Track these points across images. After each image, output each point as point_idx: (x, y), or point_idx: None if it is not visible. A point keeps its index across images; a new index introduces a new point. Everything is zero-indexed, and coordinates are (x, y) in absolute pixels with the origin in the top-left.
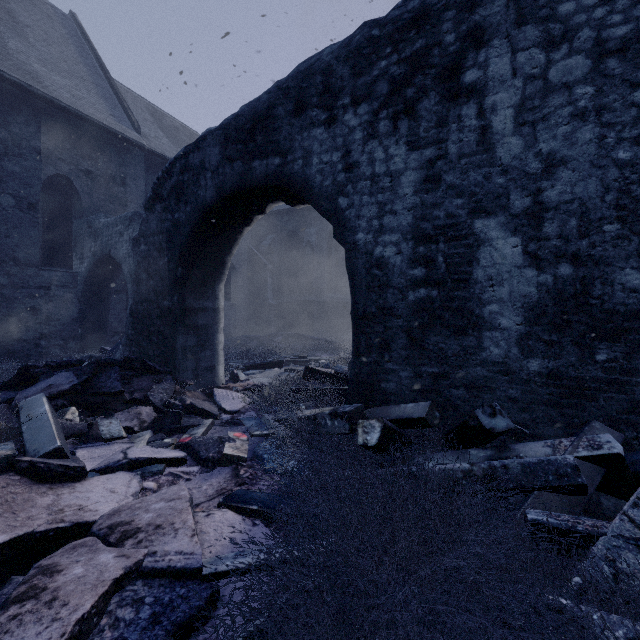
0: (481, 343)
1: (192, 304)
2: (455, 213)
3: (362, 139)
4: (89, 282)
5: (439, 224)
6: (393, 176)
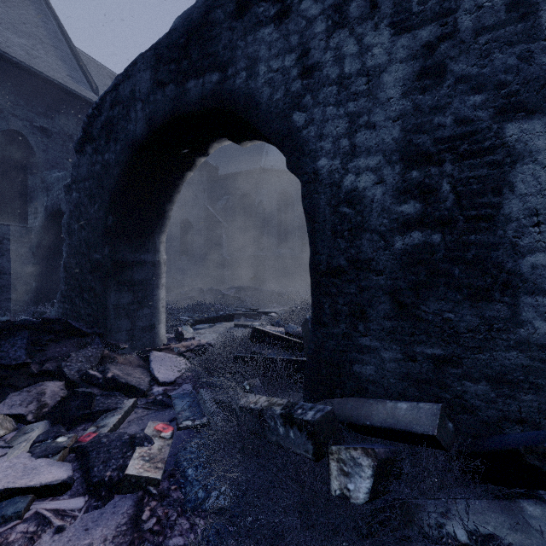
0: (517, 314)
1: (126, 257)
2: (471, 116)
3: (325, 31)
4: (43, 236)
5: (444, 135)
6: (371, 74)
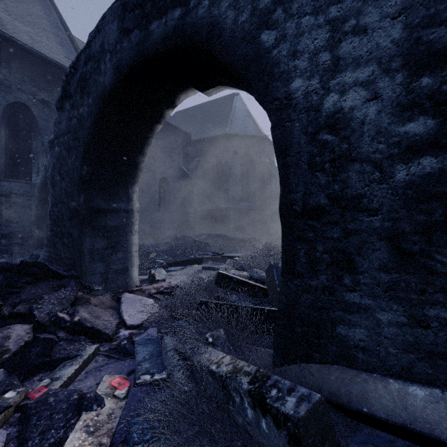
0: None
1: (100, 205)
2: None
3: None
4: (44, 191)
5: None
6: None
